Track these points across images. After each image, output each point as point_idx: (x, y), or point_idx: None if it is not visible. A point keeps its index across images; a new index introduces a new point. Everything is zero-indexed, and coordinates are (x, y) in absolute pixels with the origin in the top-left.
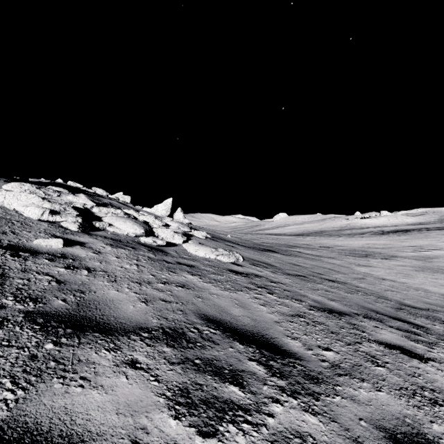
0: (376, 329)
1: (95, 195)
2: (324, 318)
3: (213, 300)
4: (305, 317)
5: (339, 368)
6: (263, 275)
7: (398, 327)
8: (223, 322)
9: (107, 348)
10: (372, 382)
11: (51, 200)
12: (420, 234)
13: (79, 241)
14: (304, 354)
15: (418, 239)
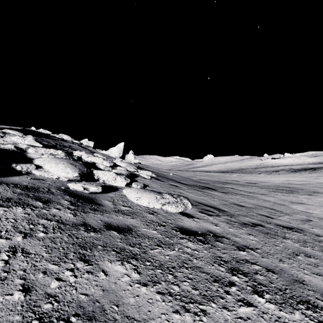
0: None
1: (58, 140)
2: None
3: None
4: None
5: None
6: (223, 233)
7: None
8: None
9: None
10: None
11: None
12: None
13: None
14: None
15: None
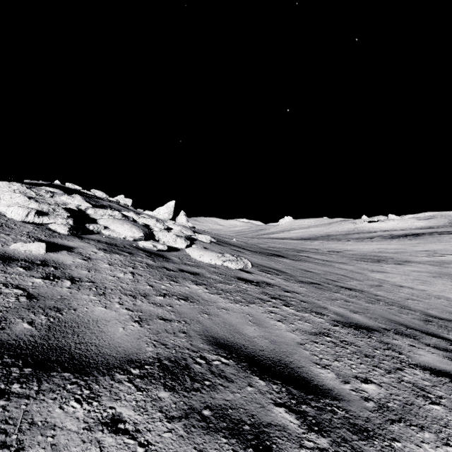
0: (413, 349)
1: (94, 198)
2: (352, 336)
3: (222, 317)
4: (331, 335)
5: (388, 410)
6: (276, 284)
7: (435, 345)
8: (236, 346)
9: (78, 398)
10: (434, 431)
11: (39, 200)
12: (432, 238)
13: (67, 246)
14: (341, 390)
15: (431, 243)
